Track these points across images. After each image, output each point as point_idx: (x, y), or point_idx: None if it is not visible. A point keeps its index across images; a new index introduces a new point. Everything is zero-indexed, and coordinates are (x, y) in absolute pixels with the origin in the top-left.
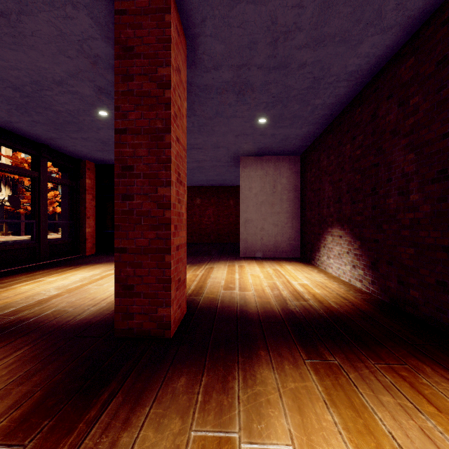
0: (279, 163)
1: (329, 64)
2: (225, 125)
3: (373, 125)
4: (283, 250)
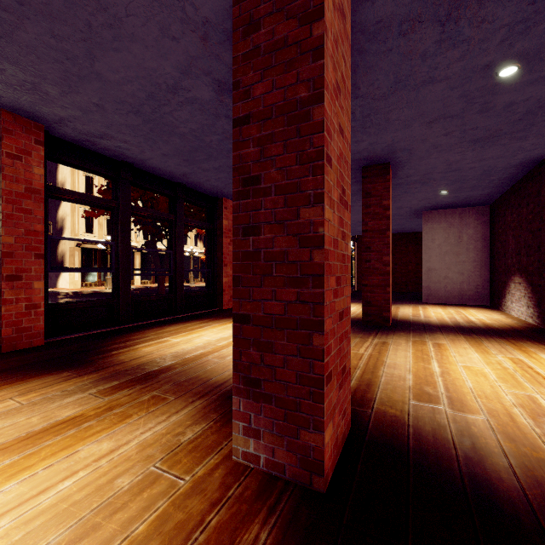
0: (465, 214)
1: (494, 165)
2: (410, 197)
3: (538, 199)
4: (469, 297)
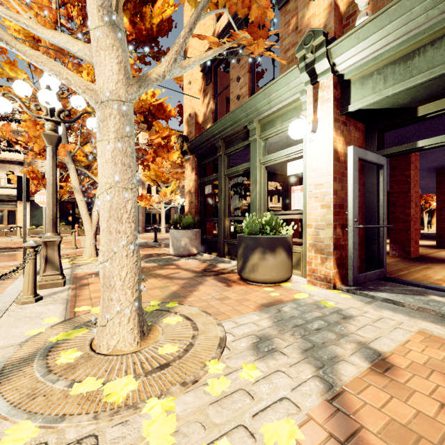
0: None
1: None
2: None
3: None
4: None
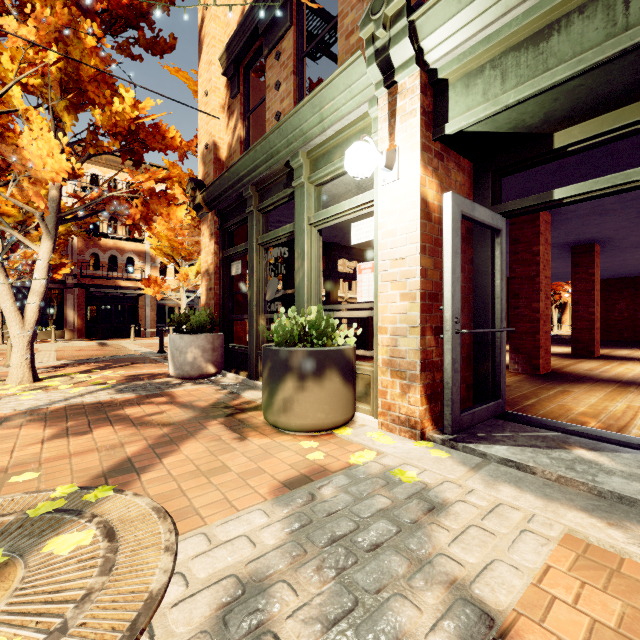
0: None
1: None
2: (629, 254)
3: None
4: None
